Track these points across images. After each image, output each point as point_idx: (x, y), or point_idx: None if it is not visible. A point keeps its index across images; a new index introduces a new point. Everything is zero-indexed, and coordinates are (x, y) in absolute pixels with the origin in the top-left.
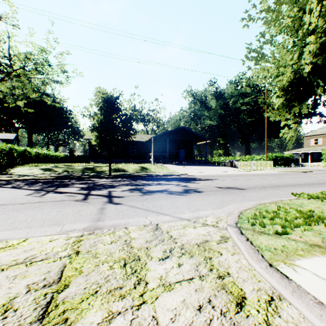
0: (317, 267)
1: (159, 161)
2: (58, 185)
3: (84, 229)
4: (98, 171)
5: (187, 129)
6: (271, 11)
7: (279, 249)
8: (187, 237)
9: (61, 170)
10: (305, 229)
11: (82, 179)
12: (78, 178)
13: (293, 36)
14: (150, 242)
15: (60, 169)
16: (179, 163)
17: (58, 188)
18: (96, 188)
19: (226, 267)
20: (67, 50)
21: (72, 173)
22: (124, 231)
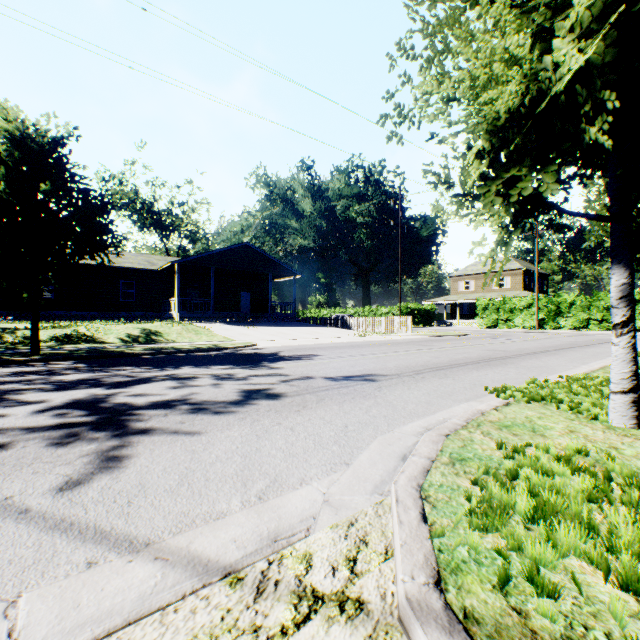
0: None
1: (192, 315)
2: None
3: None
4: (9, 342)
5: (256, 248)
6: None
7: None
8: None
9: None
10: None
11: None
12: None
13: None
14: None
15: None
16: (239, 321)
17: None
18: None
19: None
20: None
21: None
22: None
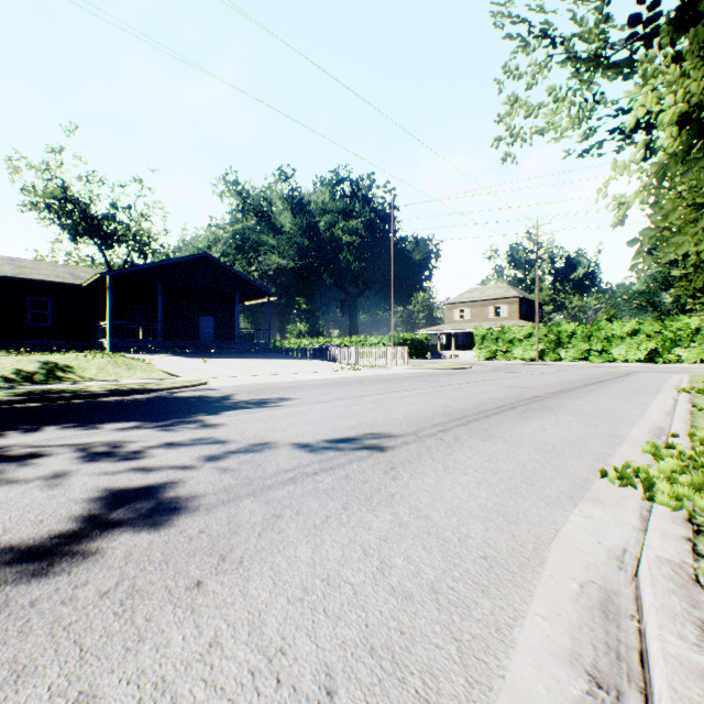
0: None
1: (131, 345)
2: None
3: None
4: None
5: (219, 261)
6: None
7: None
8: None
9: None
10: None
11: None
12: None
13: None
14: None
15: None
16: (196, 352)
17: None
18: None
19: None
20: None
21: None
22: None
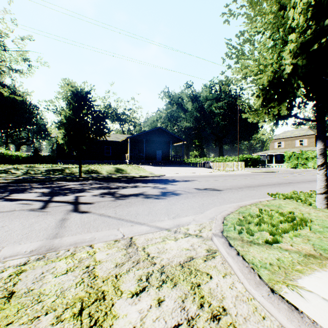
0: (323, 288)
1: (135, 162)
2: (12, 190)
3: (32, 253)
4: (67, 173)
5: (164, 129)
6: (253, 4)
7: (275, 264)
8: (168, 254)
9: (21, 173)
10: (293, 235)
11: (46, 182)
12: (40, 181)
13: (274, 34)
14: (121, 266)
15: (19, 171)
16: (156, 164)
17: (12, 194)
18: (61, 193)
19: (220, 298)
20: (29, 35)
21: (35, 176)
22: (88, 250)
